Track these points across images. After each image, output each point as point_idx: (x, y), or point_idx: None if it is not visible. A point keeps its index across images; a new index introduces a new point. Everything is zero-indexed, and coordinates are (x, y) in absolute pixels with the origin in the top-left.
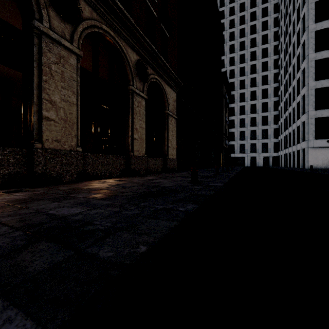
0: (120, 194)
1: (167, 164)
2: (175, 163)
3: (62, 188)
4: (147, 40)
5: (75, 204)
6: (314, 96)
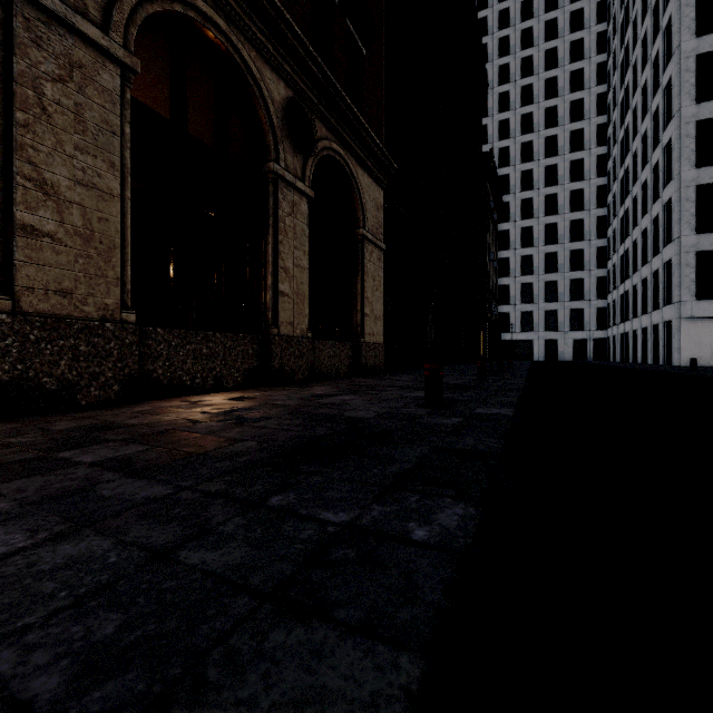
0: (218, 447)
1: (361, 355)
2: (380, 353)
3: (63, 425)
4: (312, 53)
5: (28, 504)
6: (693, 203)
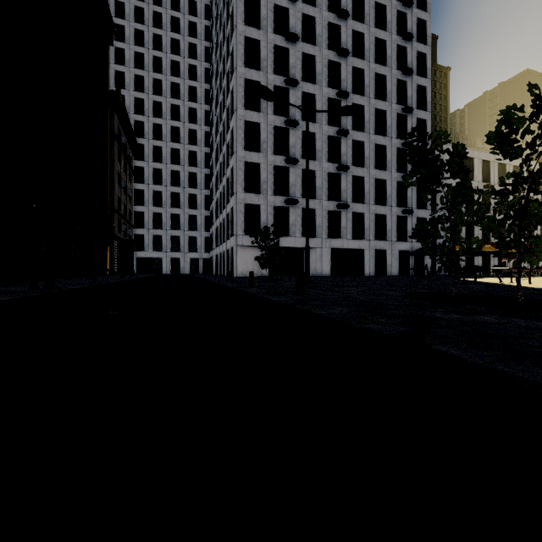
0: None
1: None
2: None
3: None
4: None
5: None
6: (243, 172)
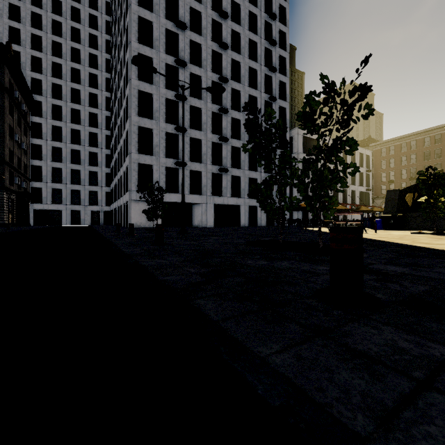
0: None
1: None
2: None
3: None
4: None
5: None
6: (137, 135)
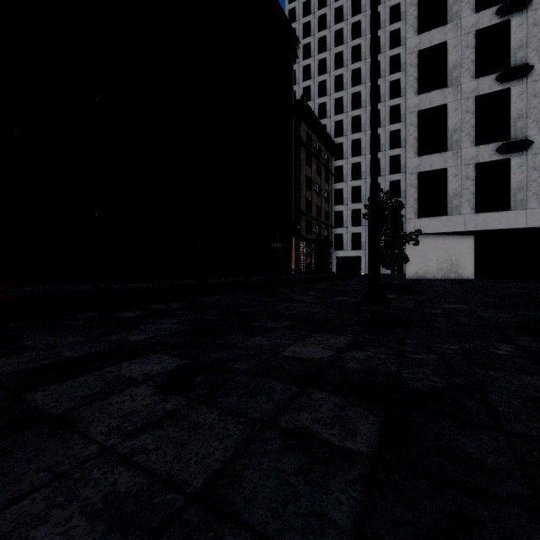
0: None
1: None
2: None
3: None
4: None
5: None
6: (416, 128)
